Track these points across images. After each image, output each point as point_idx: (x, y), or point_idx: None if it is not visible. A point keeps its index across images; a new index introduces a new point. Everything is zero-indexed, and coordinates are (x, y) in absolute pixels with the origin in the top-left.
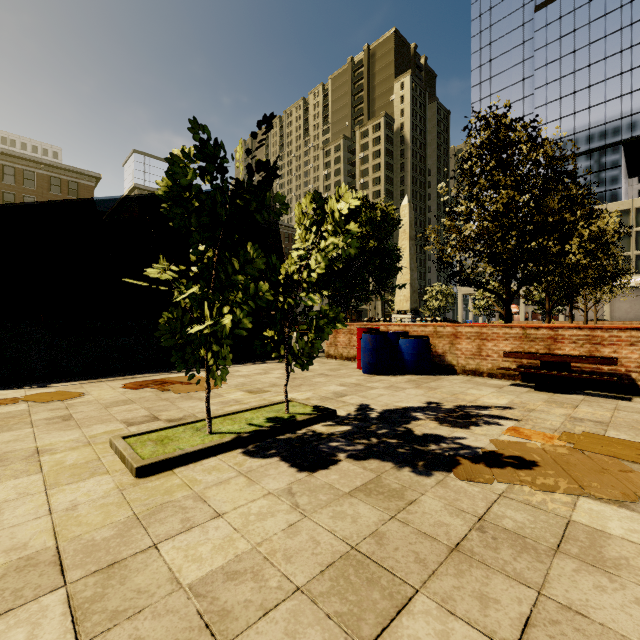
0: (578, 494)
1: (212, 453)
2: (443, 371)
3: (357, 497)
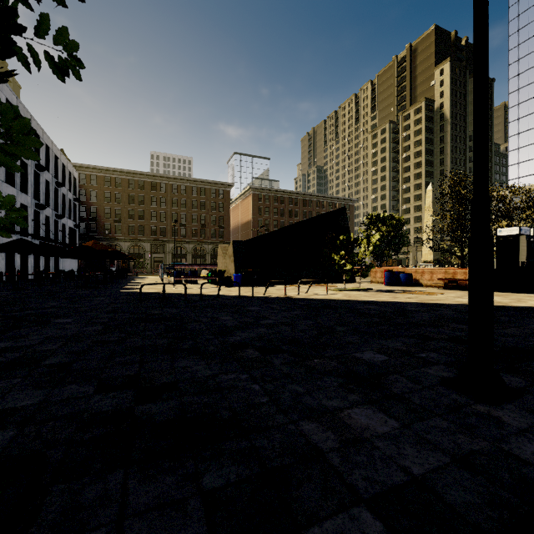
0: (412, 294)
1: (347, 291)
2: (418, 286)
3: (374, 293)
